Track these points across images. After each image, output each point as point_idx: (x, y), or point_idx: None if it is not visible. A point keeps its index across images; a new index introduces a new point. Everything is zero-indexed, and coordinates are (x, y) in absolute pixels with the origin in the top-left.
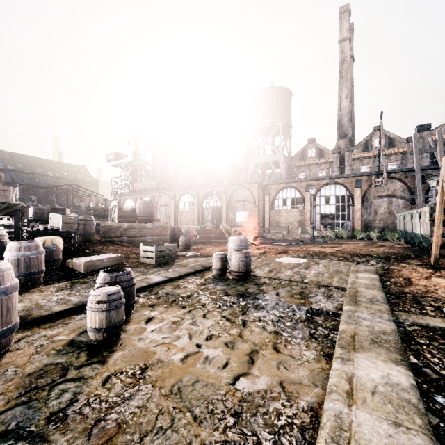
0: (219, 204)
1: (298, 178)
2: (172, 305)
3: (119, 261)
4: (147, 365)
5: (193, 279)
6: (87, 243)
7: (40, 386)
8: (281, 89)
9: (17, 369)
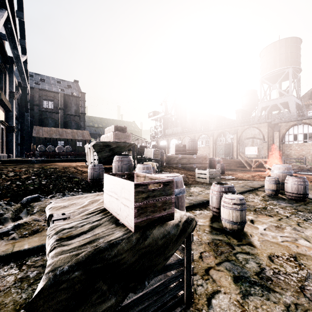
0: (230, 141)
1: (307, 115)
2: (257, 213)
3: (184, 179)
4: (293, 255)
5: (251, 195)
6: (160, 167)
7: (225, 252)
8: (290, 39)
9: (197, 238)
